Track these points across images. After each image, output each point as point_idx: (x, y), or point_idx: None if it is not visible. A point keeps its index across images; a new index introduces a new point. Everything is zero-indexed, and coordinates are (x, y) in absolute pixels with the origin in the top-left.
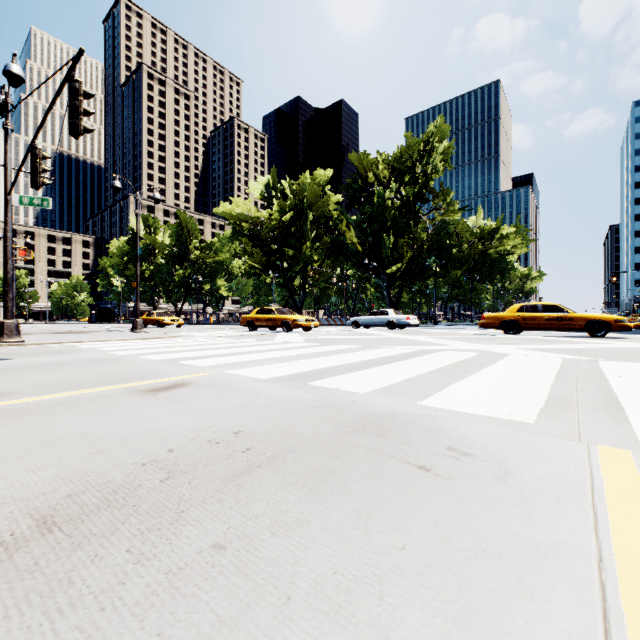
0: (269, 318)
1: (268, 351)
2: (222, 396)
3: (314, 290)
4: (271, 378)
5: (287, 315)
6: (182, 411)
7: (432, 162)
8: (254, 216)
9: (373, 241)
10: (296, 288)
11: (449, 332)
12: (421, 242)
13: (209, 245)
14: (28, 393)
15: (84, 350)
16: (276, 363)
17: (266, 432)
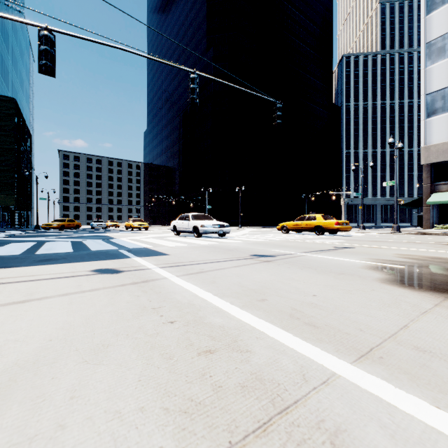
0: None
1: None
2: None
3: None
4: None
5: None
6: None
7: None
8: None
9: None
10: None
11: None
12: None
13: None
14: None
15: None
16: None
17: None
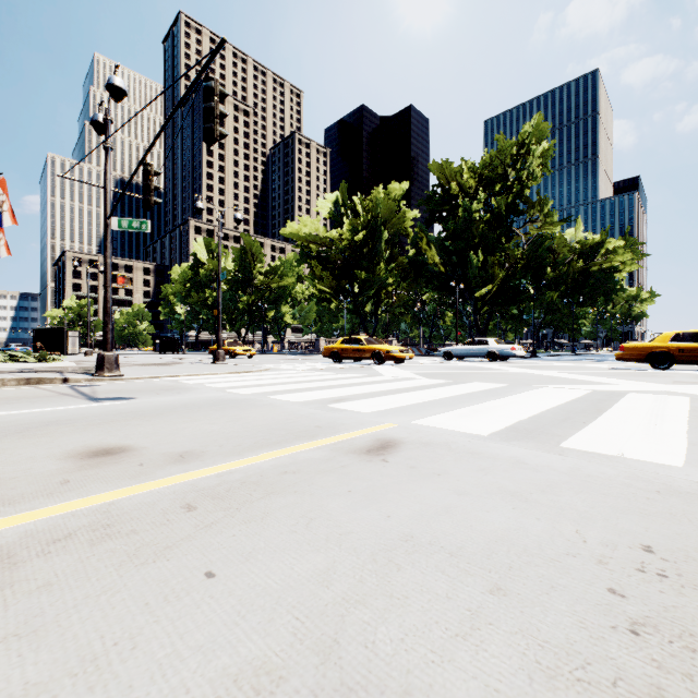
0: (357, 349)
1: (405, 391)
2: (481, 466)
3: (387, 316)
4: (489, 434)
5: (378, 345)
6: (475, 494)
7: (528, 167)
8: (322, 237)
9: (457, 260)
10: (367, 314)
11: (570, 365)
12: (514, 260)
13: (274, 269)
14: (220, 452)
15: (195, 387)
16: (449, 409)
17: (696, 551)
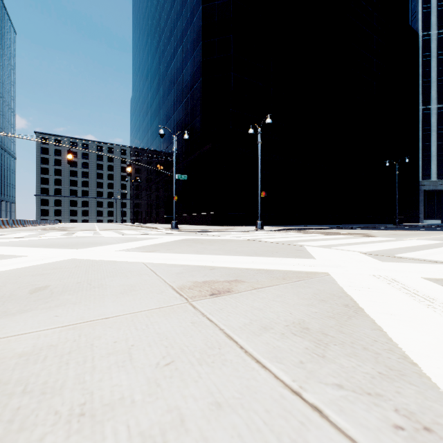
0: None
1: None
2: None
3: None
4: None
5: None
6: None
7: None
8: None
9: None
10: None
11: None
12: None
13: None
14: None
15: None
16: None
17: None
